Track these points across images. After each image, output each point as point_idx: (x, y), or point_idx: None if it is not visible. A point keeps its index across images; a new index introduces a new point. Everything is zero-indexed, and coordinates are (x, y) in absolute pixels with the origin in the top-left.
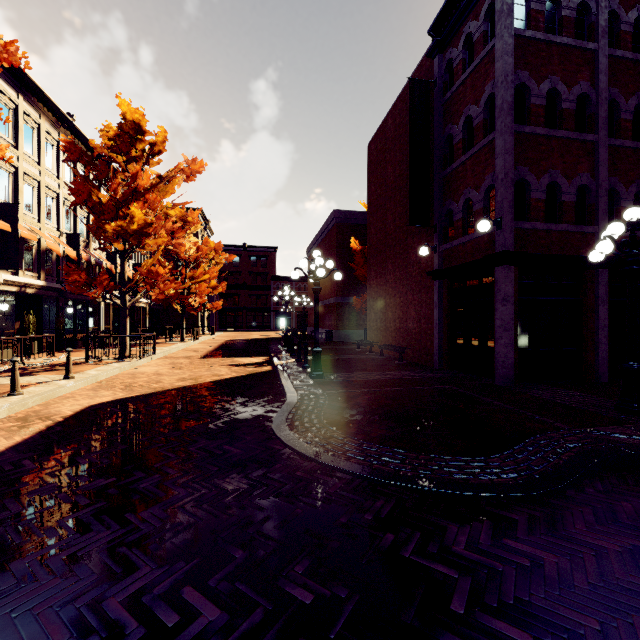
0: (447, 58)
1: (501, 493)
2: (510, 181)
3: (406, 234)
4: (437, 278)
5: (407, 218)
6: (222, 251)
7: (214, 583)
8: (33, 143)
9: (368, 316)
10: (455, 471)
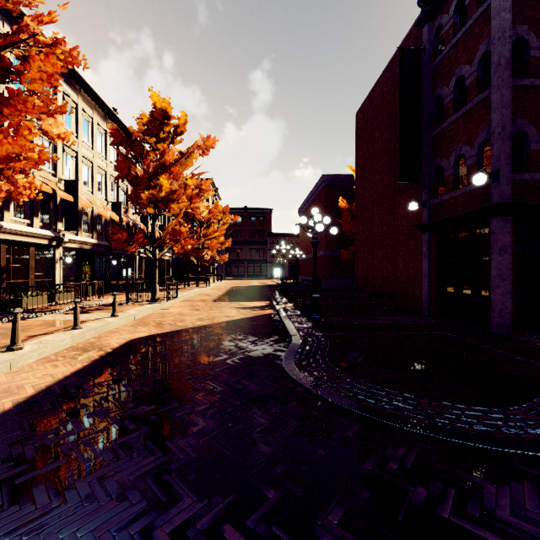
0: (437, 25)
1: (535, 451)
2: (508, 134)
3: (394, 191)
4: (426, 231)
5: (395, 177)
6: (227, 213)
7: (252, 524)
8: (88, 133)
9: (356, 266)
10: (474, 422)
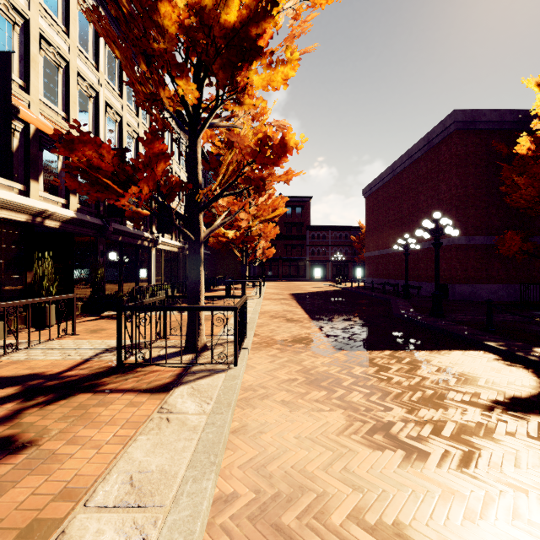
0: None
1: None
2: None
3: None
4: None
5: None
6: None
7: None
8: (58, 1)
9: None
10: None
